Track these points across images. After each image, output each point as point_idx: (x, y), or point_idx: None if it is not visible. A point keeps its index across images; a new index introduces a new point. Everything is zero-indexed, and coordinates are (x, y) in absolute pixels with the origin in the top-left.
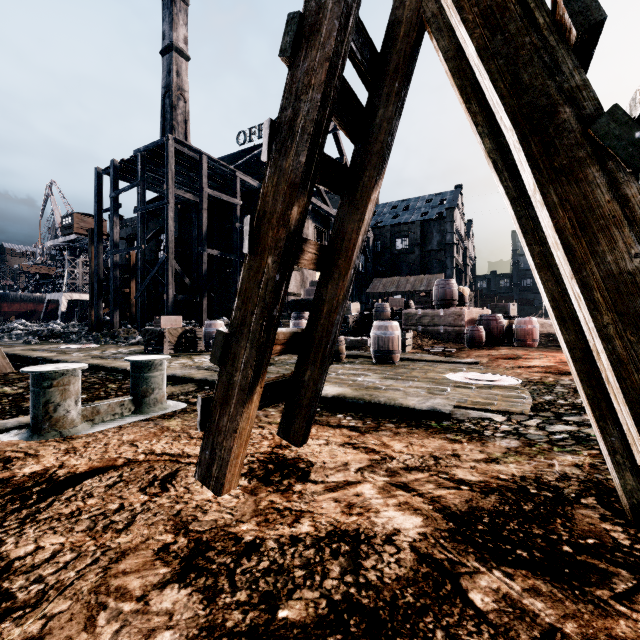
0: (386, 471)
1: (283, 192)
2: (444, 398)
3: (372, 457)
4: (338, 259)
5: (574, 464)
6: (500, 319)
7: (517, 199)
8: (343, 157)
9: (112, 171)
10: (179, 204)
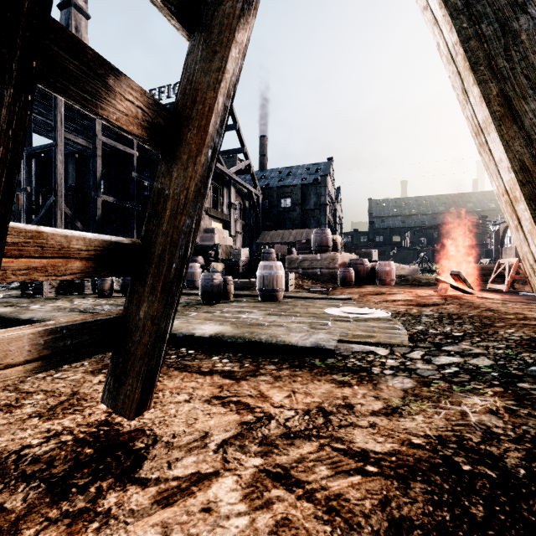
0: (260, 444)
1: None
2: (327, 332)
3: (244, 418)
4: (187, 131)
5: (488, 410)
6: (366, 262)
7: (463, 9)
8: (236, 124)
9: None
10: (76, 153)
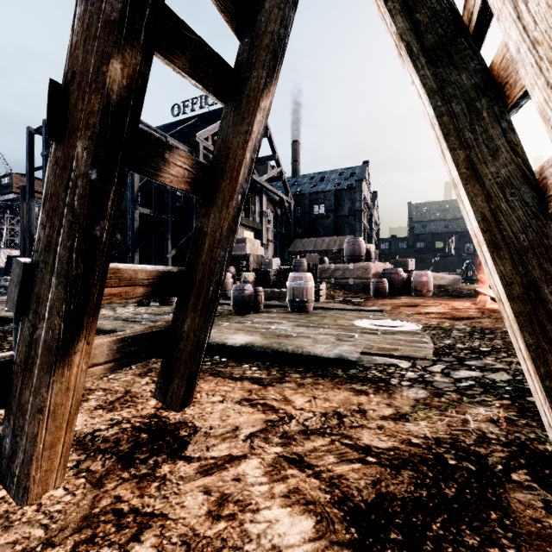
0: (281, 437)
1: (96, 37)
2: (351, 345)
3: (269, 417)
4: (221, 181)
5: (489, 419)
6: (401, 272)
7: (437, 91)
8: (268, 131)
9: (44, 130)
10: None
